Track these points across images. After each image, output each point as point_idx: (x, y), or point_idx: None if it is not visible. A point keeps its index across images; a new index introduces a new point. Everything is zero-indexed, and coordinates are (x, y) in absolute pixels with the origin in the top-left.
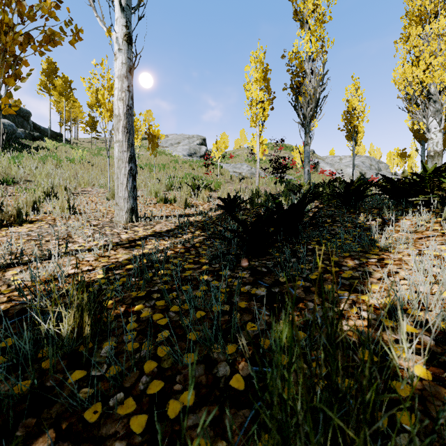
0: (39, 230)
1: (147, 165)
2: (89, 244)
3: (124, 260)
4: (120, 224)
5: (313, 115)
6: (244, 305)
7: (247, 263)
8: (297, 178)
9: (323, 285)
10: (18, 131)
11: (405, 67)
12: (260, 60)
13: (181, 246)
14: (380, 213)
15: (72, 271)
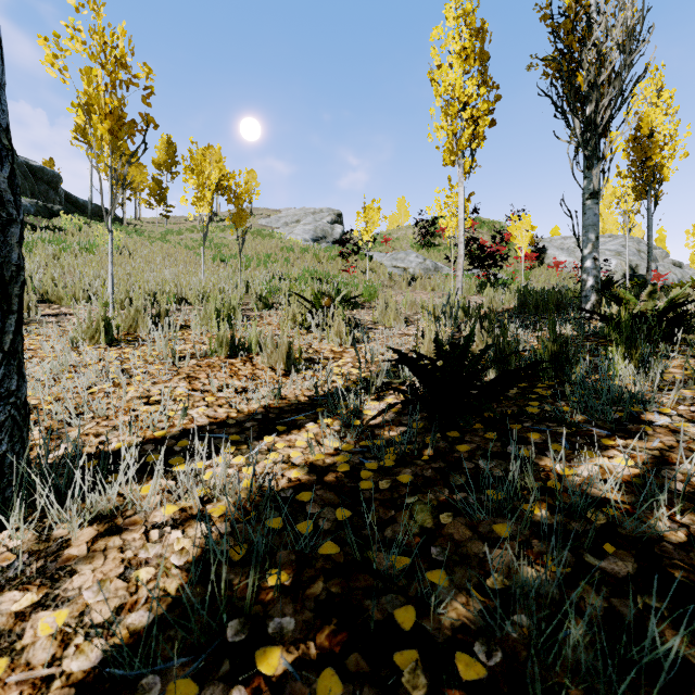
0: None
1: (237, 256)
2: None
3: None
4: None
5: (609, 123)
6: None
7: None
8: (509, 277)
9: None
10: (24, 202)
11: None
12: (469, 11)
13: None
14: None
15: None
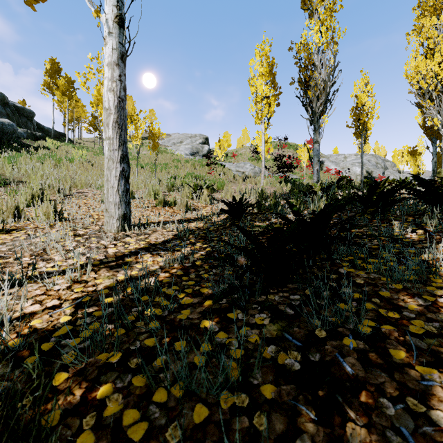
0: (13, 242)
1: (148, 164)
2: (66, 264)
3: (104, 288)
4: (110, 233)
5: (323, 110)
6: (272, 395)
7: (263, 296)
8: (301, 177)
9: (387, 348)
10: (20, 131)
11: (419, 60)
12: (266, 53)
13: (178, 265)
14: (418, 222)
15: (31, 308)
